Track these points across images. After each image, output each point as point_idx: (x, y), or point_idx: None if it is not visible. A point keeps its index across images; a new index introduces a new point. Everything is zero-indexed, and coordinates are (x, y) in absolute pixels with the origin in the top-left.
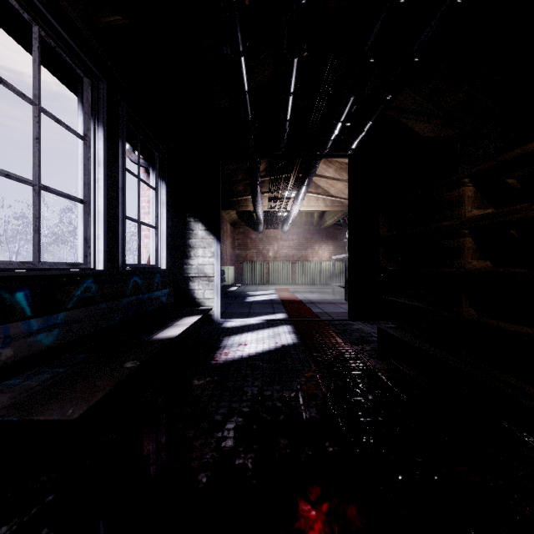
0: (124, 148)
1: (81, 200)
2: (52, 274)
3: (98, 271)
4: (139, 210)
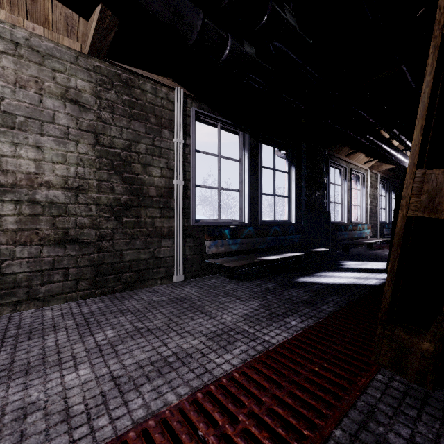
0: (391, 194)
1: (384, 209)
2: (383, 223)
3: (388, 223)
4: (391, 206)
